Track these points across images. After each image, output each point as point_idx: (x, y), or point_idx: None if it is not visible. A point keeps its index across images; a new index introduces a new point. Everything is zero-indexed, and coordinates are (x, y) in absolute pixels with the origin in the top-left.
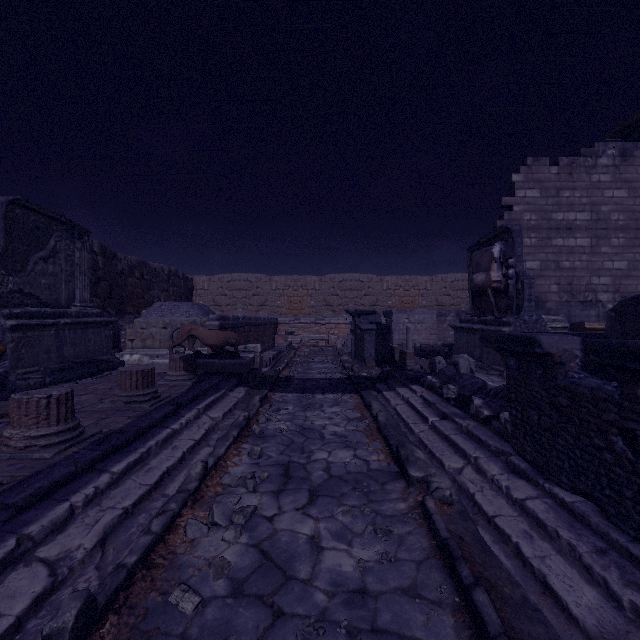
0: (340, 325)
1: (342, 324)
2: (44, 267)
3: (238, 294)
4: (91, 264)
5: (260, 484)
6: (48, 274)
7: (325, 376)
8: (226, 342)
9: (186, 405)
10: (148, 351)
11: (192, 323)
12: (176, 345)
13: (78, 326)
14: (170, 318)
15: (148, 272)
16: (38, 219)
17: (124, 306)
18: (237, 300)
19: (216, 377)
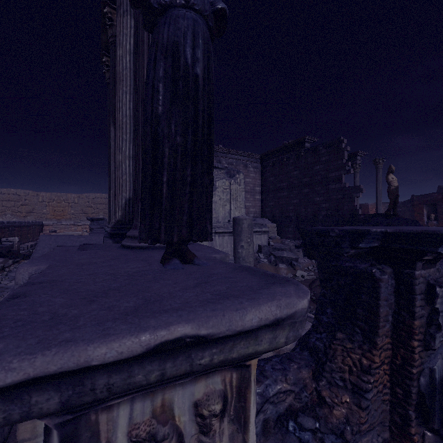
0: None
1: None
2: None
3: (7, 204)
4: None
5: (4, 280)
6: None
7: None
8: None
9: None
10: None
11: None
12: None
13: None
14: None
15: None
16: None
17: None
18: (6, 208)
19: None
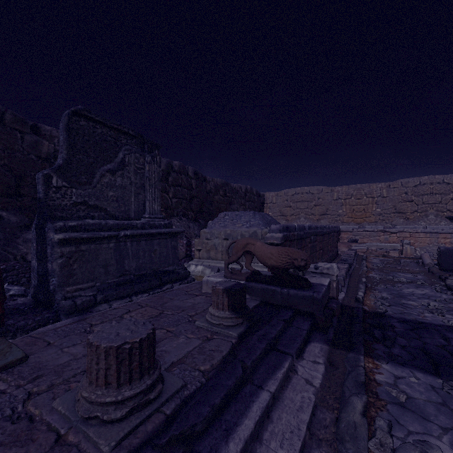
0: (417, 234)
1: (420, 233)
2: (112, 179)
3: (301, 205)
4: (187, 185)
5: None
6: (116, 186)
7: (447, 321)
8: (291, 263)
9: (201, 436)
10: (211, 262)
11: (252, 234)
12: (231, 262)
13: (141, 238)
14: (231, 229)
15: (229, 190)
16: (105, 132)
17: (211, 217)
18: (300, 210)
19: (276, 319)
